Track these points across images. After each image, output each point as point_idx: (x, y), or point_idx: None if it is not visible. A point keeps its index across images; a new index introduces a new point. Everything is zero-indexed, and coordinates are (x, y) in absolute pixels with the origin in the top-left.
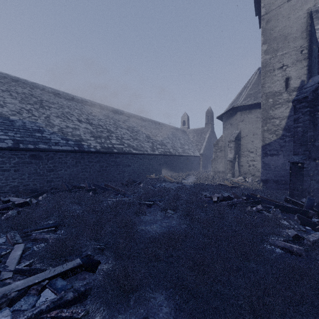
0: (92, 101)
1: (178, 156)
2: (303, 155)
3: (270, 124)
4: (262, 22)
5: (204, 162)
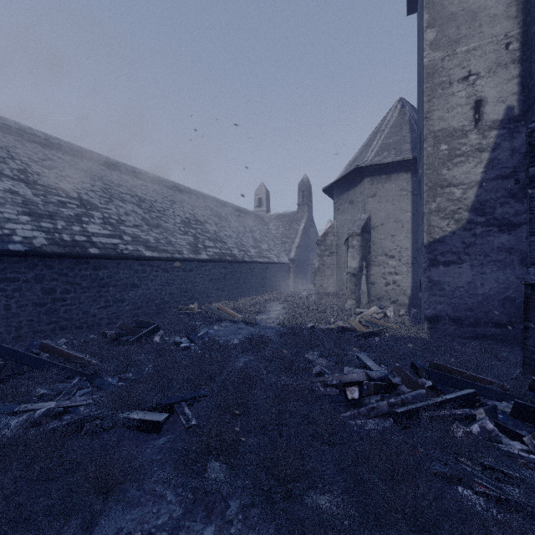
0: (52, 137)
1: (249, 263)
2: None
3: (443, 198)
4: None
5: (296, 275)
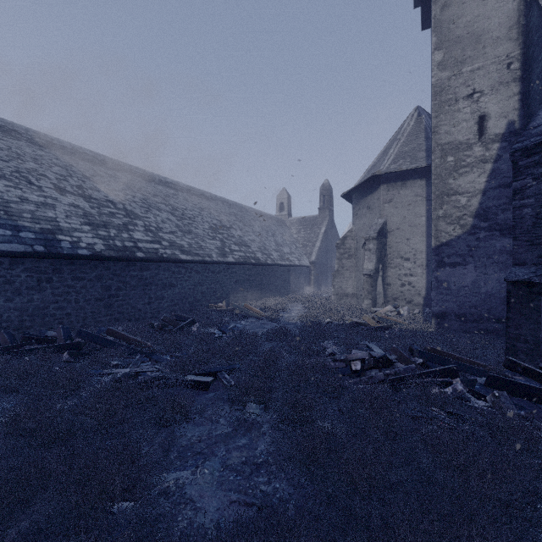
0: (98, 154)
1: (272, 266)
2: (538, 267)
3: (449, 206)
4: (435, 7)
5: (317, 277)
